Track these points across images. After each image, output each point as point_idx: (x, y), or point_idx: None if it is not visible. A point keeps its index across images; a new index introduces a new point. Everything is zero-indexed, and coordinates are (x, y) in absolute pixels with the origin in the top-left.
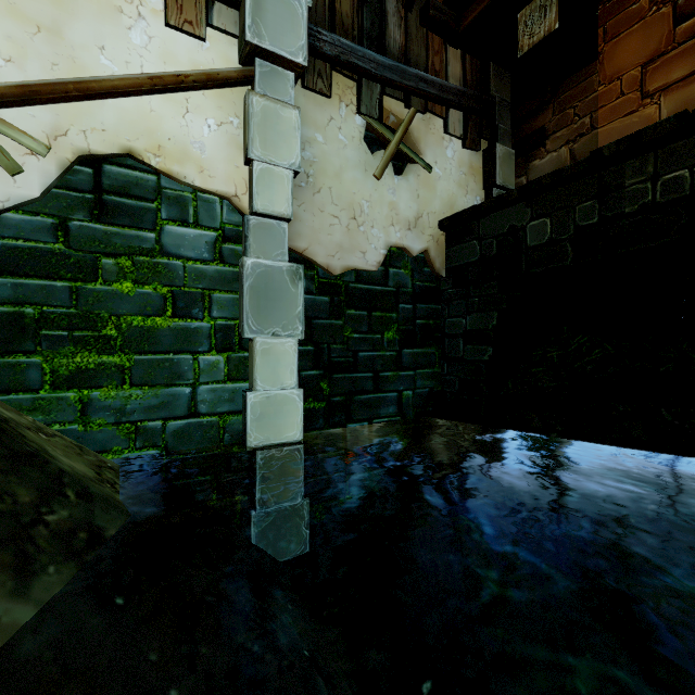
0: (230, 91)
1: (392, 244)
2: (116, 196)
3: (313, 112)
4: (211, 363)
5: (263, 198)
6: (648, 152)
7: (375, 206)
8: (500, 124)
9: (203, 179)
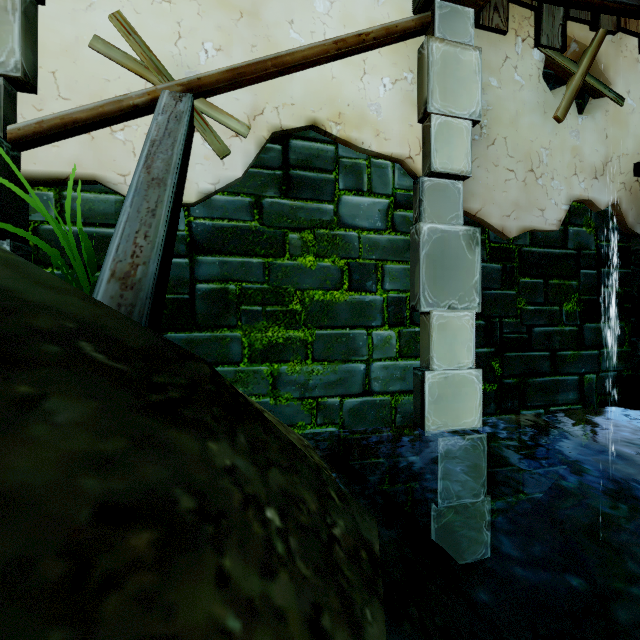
0: (404, 45)
1: (575, 198)
2: (300, 170)
3: (486, 53)
4: (383, 338)
5: (441, 155)
6: None
7: (555, 154)
8: None
9: (379, 143)
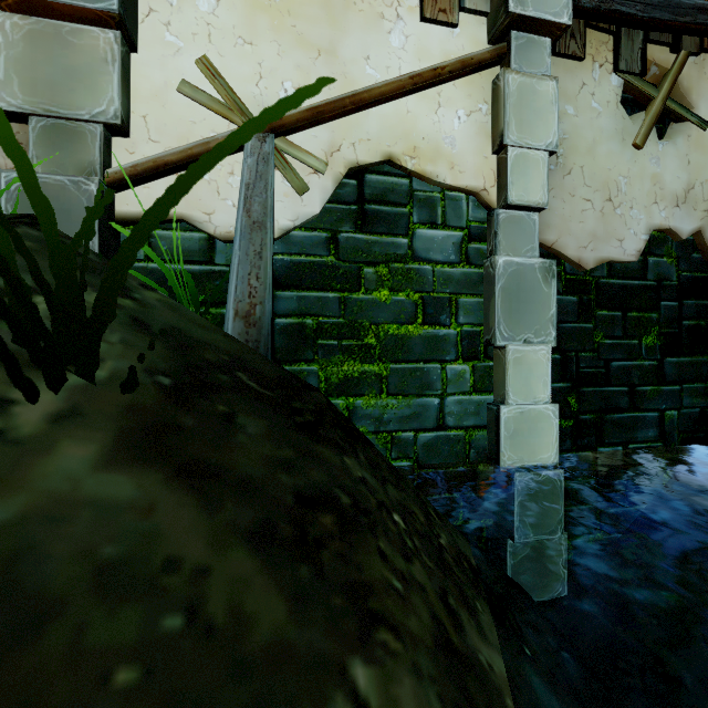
0: (479, 76)
1: (655, 227)
2: (375, 204)
3: (562, 81)
4: (457, 372)
5: (517, 187)
6: None
7: (634, 182)
8: None
9: (453, 176)
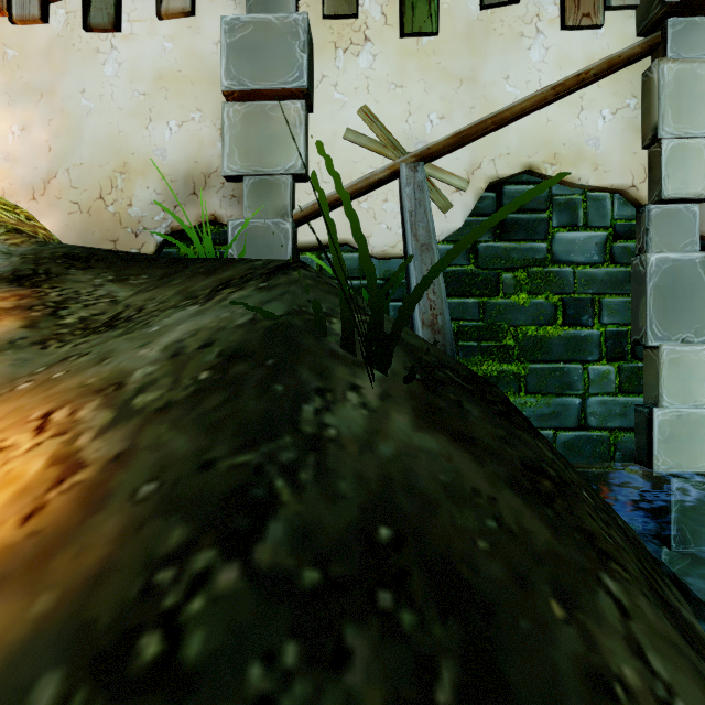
0: (626, 71)
1: None
2: (513, 213)
3: None
4: (600, 373)
5: (673, 180)
6: None
7: None
8: None
9: (597, 177)
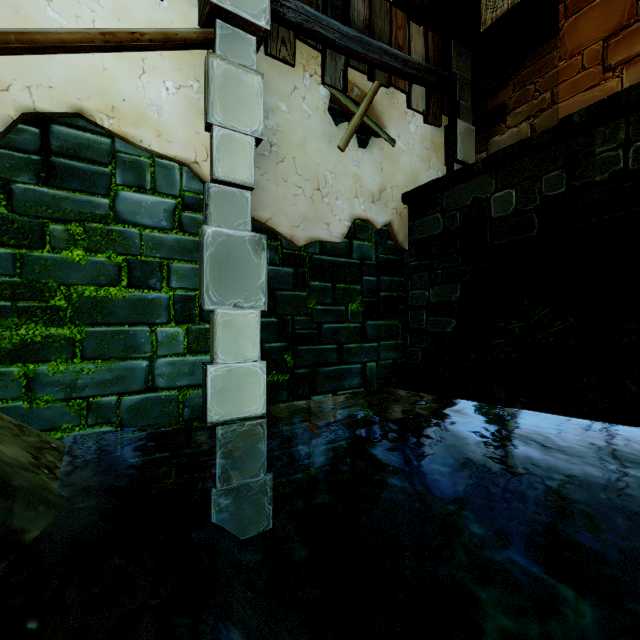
0: (190, 54)
1: (356, 216)
2: (66, 158)
3: (276, 80)
4: (169, 335)
5: (224, 164)
6: (620, 118)
7: (339, 178)
8: (461, 101)
9: (161, 144)
